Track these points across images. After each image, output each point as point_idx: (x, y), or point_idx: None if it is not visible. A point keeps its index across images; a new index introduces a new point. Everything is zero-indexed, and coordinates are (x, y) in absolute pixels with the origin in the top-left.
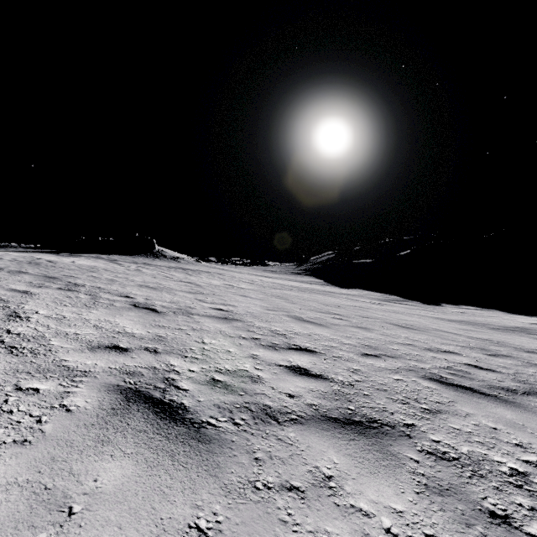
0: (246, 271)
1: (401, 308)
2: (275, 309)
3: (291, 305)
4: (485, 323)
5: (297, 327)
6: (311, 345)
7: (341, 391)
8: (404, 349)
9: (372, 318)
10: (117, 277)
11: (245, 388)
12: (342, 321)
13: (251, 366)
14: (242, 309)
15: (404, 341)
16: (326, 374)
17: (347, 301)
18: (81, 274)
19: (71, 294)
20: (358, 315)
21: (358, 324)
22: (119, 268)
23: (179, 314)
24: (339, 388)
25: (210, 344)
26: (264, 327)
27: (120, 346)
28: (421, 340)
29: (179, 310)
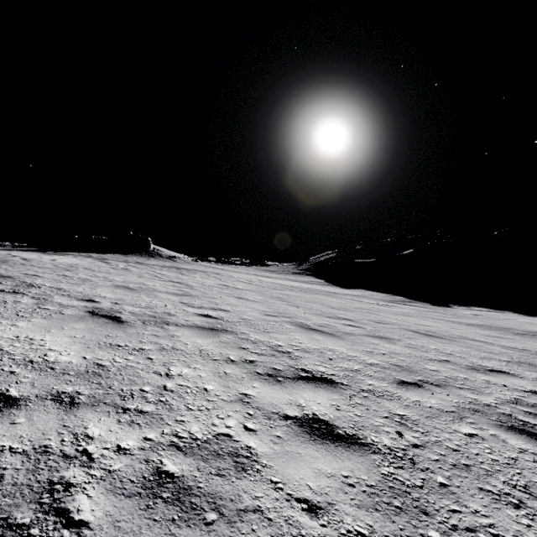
0: (244, 271)
1: (411, 310)
2: (275, 314)
3: (294, 309)
4: (507, 327)
5: (304, 340)
6: (327, 369)
7: (399, 479)
8: (444, 369)
9: (387, 323)
10: (94, 276)
11: (220, 496)
12: (356, 329)
13: (238, 423)
14: (236, 314)
15: (438, 355)
16: (362, 433)
17: (353, 303)
18: (50, 273)
19: (11, 297)
20: (371, 320)
21: (375, 332)
22: (104, 267)
23: (150, 324)
24: (392, 469)
25: (177, 377)
26: (262, 341)
27: (7, 395)
28: (456, 353)
29: (153, 319)
